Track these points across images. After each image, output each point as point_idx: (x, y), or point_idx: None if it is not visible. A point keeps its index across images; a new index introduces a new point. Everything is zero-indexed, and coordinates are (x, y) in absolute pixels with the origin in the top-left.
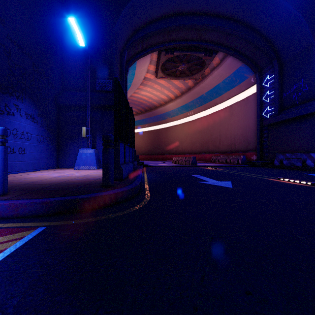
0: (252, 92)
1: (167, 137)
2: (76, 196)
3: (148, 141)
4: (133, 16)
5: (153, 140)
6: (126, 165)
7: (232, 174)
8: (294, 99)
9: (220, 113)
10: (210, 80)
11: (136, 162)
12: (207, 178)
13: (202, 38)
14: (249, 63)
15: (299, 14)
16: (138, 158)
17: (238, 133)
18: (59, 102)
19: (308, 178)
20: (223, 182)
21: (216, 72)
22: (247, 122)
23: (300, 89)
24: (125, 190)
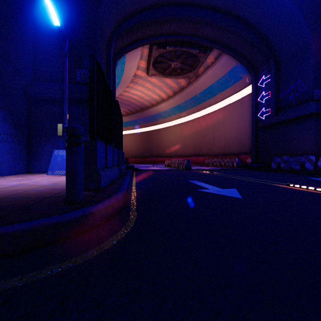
0: (247, 93)
1: (159, 139)
2: (2, 228)
3: (139, 144)
4: (120, 0)
5: (144, 142)
6: (108, 169)
7: (232, 180)
8: (290, 99)
9: (214, 115)
10: (204, 80)
11: (123, 165)
12: (207, 185)
13: (196, 33)
14: (244, 62)
15: (297, 10)
16: (127, 161)
17: (232, 135)
18: (30, 93)
19: (318, 184)
20: (228, 190)
21: (210, 71)
22: (241, 124)
23: (297, 89)
24: (97, 210)
